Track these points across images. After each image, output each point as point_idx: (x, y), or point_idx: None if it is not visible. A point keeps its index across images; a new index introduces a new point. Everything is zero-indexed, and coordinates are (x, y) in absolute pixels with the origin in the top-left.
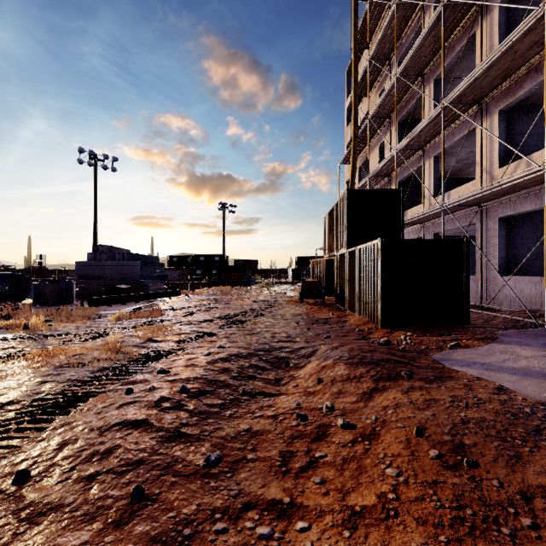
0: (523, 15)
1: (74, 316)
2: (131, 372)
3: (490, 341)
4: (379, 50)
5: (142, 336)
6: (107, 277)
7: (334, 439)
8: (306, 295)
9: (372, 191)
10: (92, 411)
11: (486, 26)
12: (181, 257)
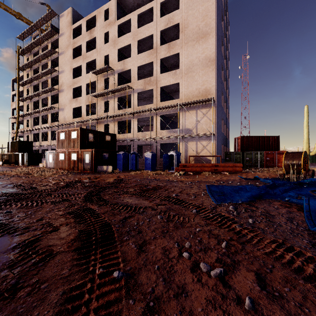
0: (56, 115)
1: None
2: None
3: None
4: (27, 97)
5: None
6: None
7: None
8: (5, 163)
9: (25, 141)
10: None
11: (49, 115)
12: None
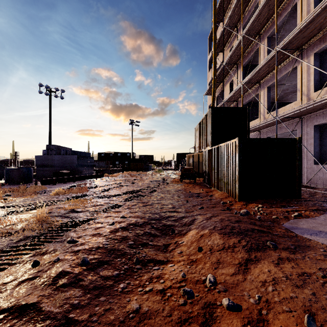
0: None
1: (27, 192)
2: (47, 241)
3: (323, 212)
4: (230, 21)
5: (66, 208)
6: (56, 166)
7: (222, 326)
8: (184, 177)
9: (228, 108)
10: None
11: None
12: (106, 153)
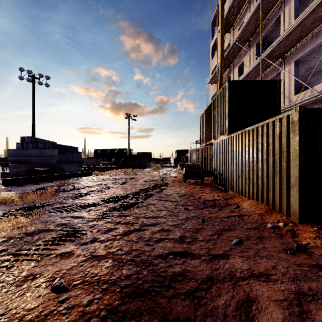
0: None
1: None
2: None
3: None
4: None
5: None
6: (32, 162)
7: None
8: (189, 176)
9: (251, 82)
10: None
11: None
12: (102, 150)
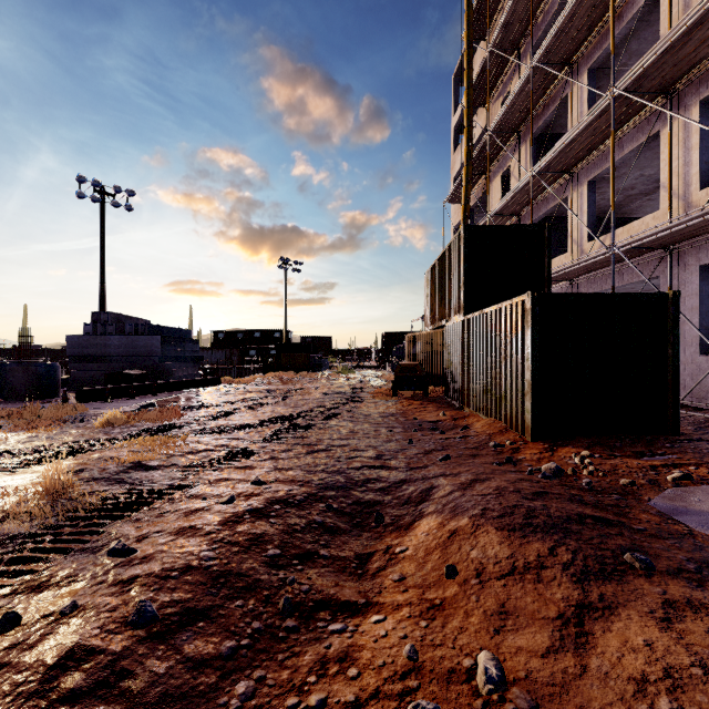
0: None
1: (42, 419)
2: (58, 550)
3: None
4: (503, 35)
5: (123, 459)
6: (113, 359)
7: None
8: (402, 385)
9: (502, 228)
10: None
11: None
12: (229, 332)
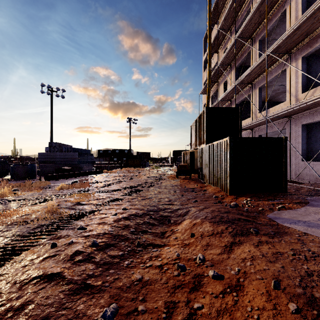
0: None
1: (33, 187)
2: (60, 228)
3: (305, 205)
4: (224, 24)
5: (73, 201)
6: (58, 162)
7: (208, 289)
8: (180, 173)
9: (221, 108)
10: (21, 264)
11: (293, 5)
12: (105, 150)
